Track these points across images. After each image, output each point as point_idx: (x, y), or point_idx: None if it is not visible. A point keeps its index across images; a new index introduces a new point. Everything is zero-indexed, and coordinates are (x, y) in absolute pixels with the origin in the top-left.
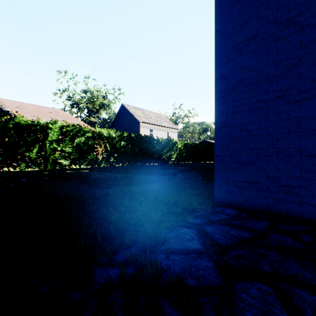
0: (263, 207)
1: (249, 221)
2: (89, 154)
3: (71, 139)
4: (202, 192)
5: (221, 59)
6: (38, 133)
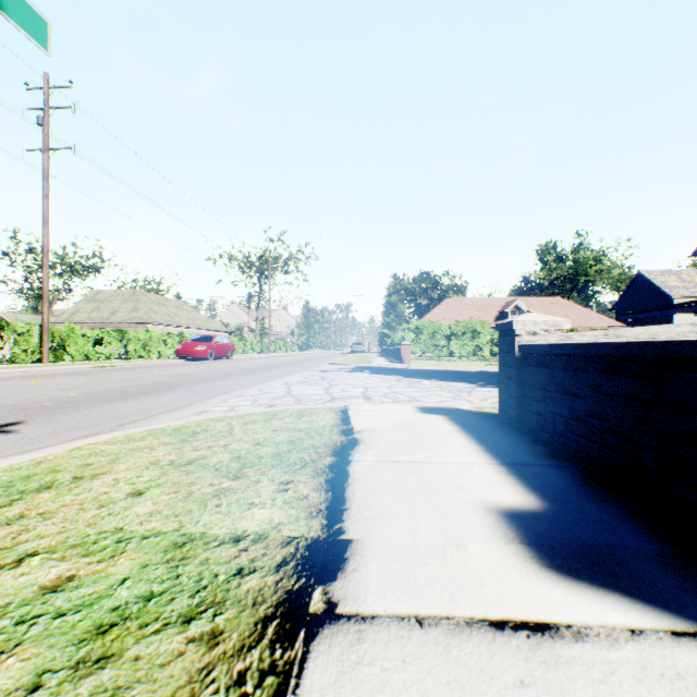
0: None
1: None
2: None
3: None
4: None
5: None
6: None
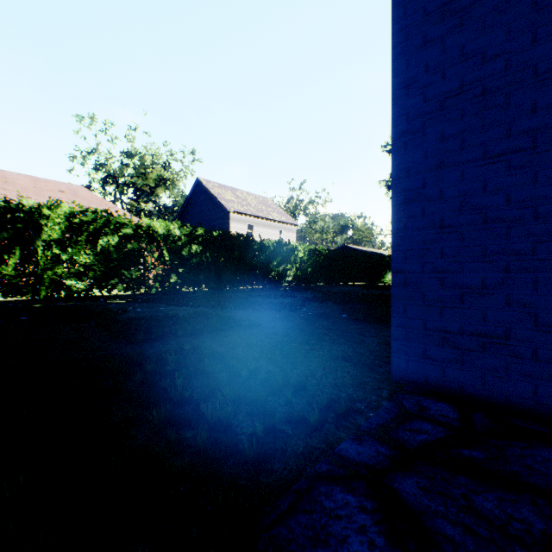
0: (523, 398)
1: (507, 448)
2: (128, 269)
3: (92, 239)
4: (357, 350)
5: (409, 42)
6: (18, 225)
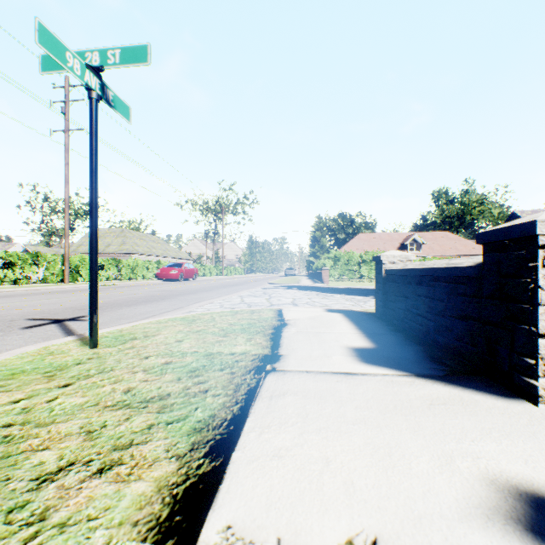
0: None
1: None
2: None
3: None
4: None
5: None
6: None
